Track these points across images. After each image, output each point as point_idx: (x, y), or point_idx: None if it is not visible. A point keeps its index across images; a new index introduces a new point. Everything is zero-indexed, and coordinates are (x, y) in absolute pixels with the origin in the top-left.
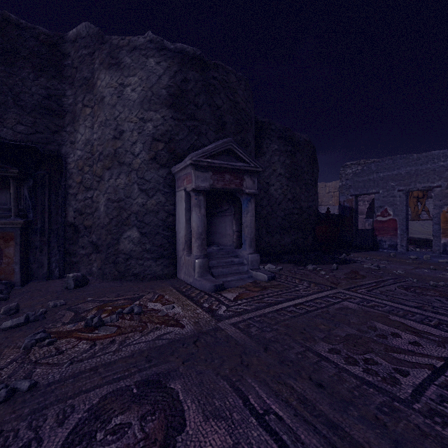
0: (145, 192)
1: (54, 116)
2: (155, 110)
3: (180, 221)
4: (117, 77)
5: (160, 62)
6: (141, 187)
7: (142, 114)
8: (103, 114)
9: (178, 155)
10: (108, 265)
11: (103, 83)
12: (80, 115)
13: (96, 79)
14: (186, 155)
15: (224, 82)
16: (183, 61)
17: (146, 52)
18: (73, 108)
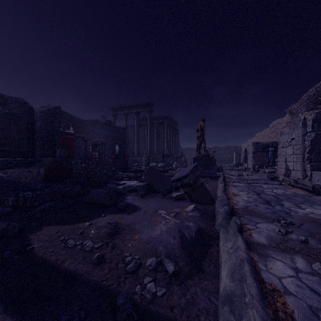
0: None
1: None
2: None
3: None
4: None
5: None
6: None
7: None
8: None
9: None
10: None
11: None
12: None
13: None
14: None
15: None
16: None
17: None
18: None
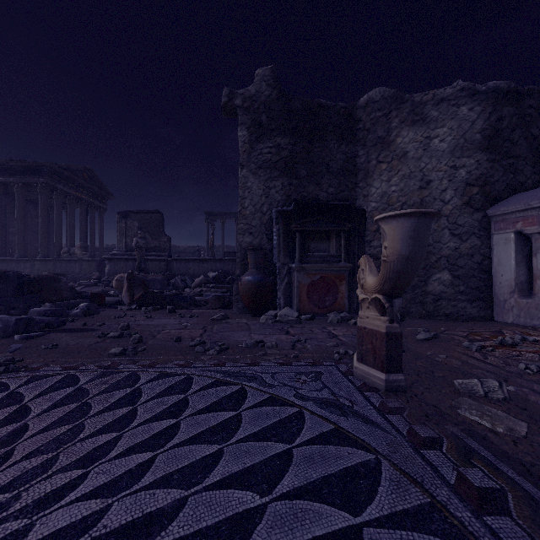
0: (458, 236)
1: (350, 176)
2: (467, 156)
3: (502, 264)
4: (422, 131)
5: (473, 108)
6: (452, 232)
7: (452, 162)
8: (406, 168)
9: (493, 196)
10: (414, 305)
11: (405, 140)
12: (374, 171)
13: (395, 137)
14: (501, 196)
15: (539, 107)
16: (496, 99)
17: (456, 102)
18: (365, 165)
